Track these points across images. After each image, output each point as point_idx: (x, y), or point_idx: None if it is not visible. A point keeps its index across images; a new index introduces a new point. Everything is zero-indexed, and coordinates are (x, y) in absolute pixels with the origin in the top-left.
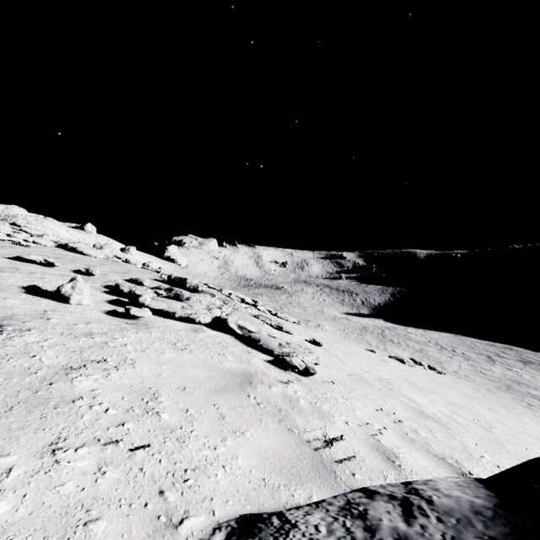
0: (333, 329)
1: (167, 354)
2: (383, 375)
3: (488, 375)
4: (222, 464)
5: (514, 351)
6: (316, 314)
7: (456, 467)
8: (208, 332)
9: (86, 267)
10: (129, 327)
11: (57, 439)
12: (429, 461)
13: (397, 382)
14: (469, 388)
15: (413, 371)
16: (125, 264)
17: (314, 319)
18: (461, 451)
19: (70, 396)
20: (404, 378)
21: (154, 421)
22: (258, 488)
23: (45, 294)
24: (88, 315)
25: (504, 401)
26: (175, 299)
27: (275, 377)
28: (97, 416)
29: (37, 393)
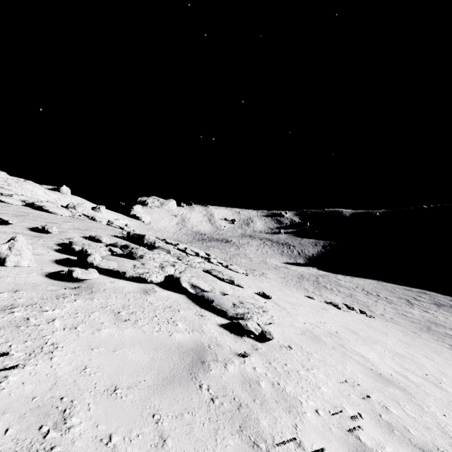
0: (275, 277)
1: (104, 330)
2: (330, 328)
3: (409, 317)
4: None
5: (428, 295)
6: (260, 264)
7: None
8: (160, 293)
9: (43, 225)
10: (68, 293)
11: None
12: None
13: (344, 335)
14: (398, 332)
15: (351, 318)
16: (90, 221)
17: (258, 268)
18: (439, 433)
19: None
20: (347, 327)
21: None
22: None
23: None
24: (21, 280)
25: (430, 343)
26: (128, 257)
27: (230, 348)
28: None
29: None
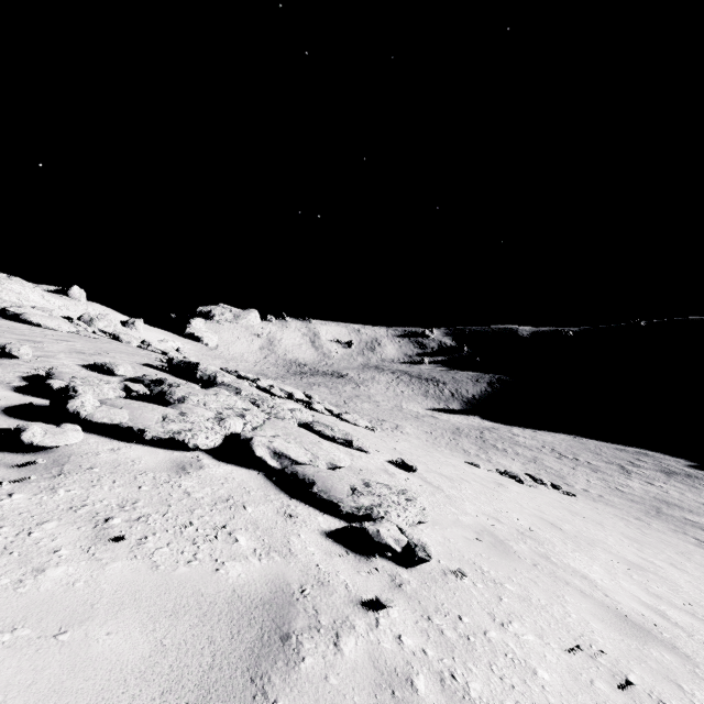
0: (417, 432)
1: (54, 570)
2: (518, 521)
3: (626, 493)
4: None
5: (650, 457)
6: (393, 411)
7: None
8: (210, 470)
9: (3, 343)
10: None
11: None
12: None
13: (543, 533)
14: (616, 519)
15: (542, 499)
16: (108, 341)
17: (390, 418)
18: None
19: None
20: (542, 518)
21: None
22: None
23: None
24: None
25: (667, 537)
26: (156, 402)
27: (347, 589)
28: None
29: None
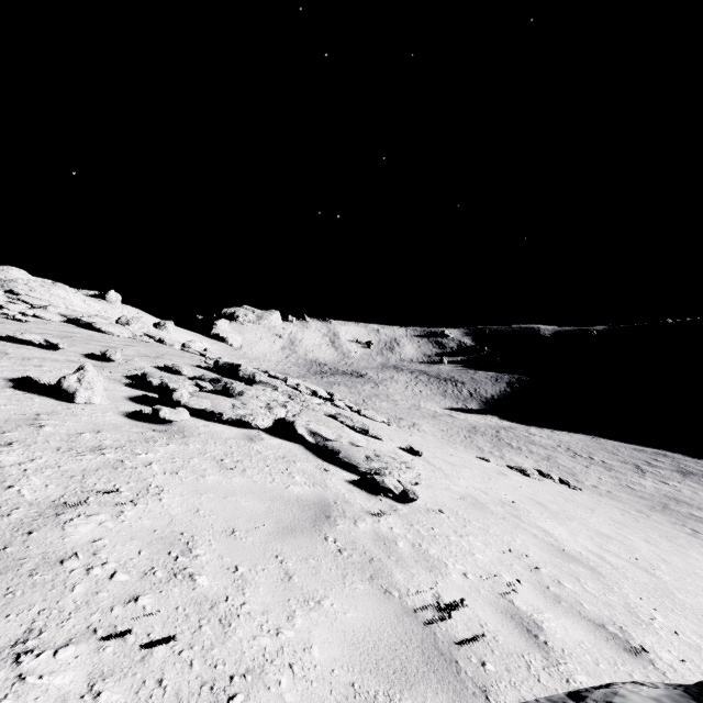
0: (433, 430)
1: (209, 477)
2: (505, 496)
3: (636, 490)
4: (288, 661)
5: (669, 458)
6: (411, 409)
7: (621, 639)
8: (269, 441)
9: (102, 351)
10: (157, 436)
11: (27, 632)
12: (583, 631)
13: (524, 506)
14: (615, 509)
15: (542, 488)
16: (158, 345)
17: (407, 416)
18: (623, 612)
19: (57, 552)
20: (532, 498)
21: (186, 590)
22: (344, 702)
23: (40, 390)
24: (99, 420)
25: (662, 526)
26: (223, 395)
27: (362, 506)
28: (96, 586)
29: (6, 550)
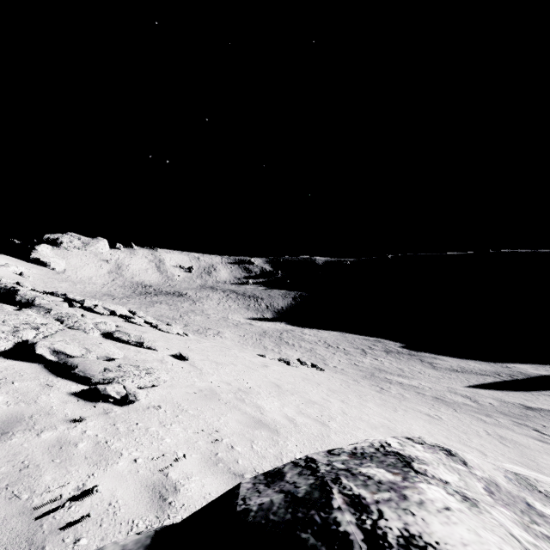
0: (233, 336)
1: None
2: (246, 384)
3: (359, 366)
4: None
5: (381, 343)
6: (219, 321)
7: None
8: None
9: None
10: None
11: None
12: (220, 483)
13: (259, 389)
14: (339, 381)
15: (291, 373)
16: None
17: (215, 326)
18: (271, 459)
19: None
20: (273, 382)
21: None
22: None
23: None
24: None
25: (363, 389)
26: None
27: (66, 416)
28: None
29: None
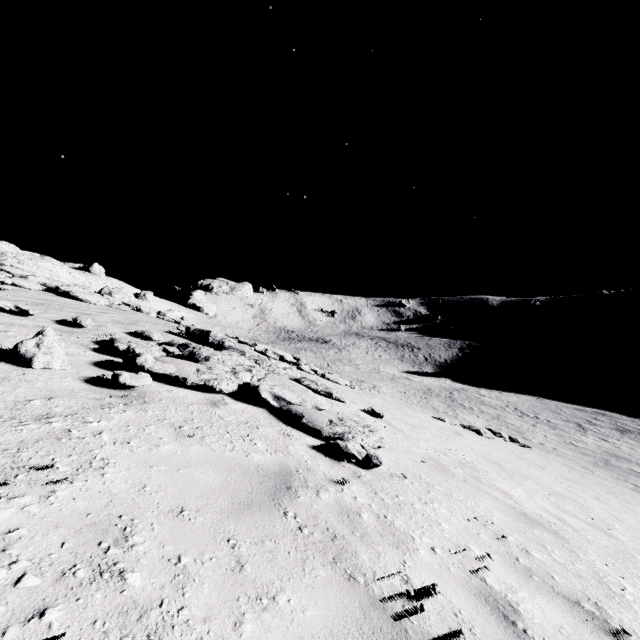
0: (392, 391)
1: (164, 446)
2: (463, 457)
3: (579, 447)
4: None
5: (607, 417)
6: (371, 373)
7: (599, 619)
8: (232, 406)
9: (74, 317)
10: (115, 403)
11: None
12: (560, 611)
13: (482, 466)
14: (562, 466)
15: (495, 446)
16: (134, 313)
17: (368, 379)
18: (594, 583)
19: None
20: (487, 458)
21: (111, 594)
22: None
23: None
24: (55, 386)
25: (606, 482)
26: (189, 360)
27: (325, 474)
28: None
29: None
